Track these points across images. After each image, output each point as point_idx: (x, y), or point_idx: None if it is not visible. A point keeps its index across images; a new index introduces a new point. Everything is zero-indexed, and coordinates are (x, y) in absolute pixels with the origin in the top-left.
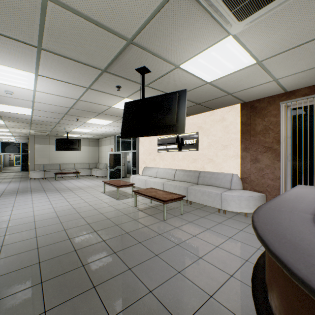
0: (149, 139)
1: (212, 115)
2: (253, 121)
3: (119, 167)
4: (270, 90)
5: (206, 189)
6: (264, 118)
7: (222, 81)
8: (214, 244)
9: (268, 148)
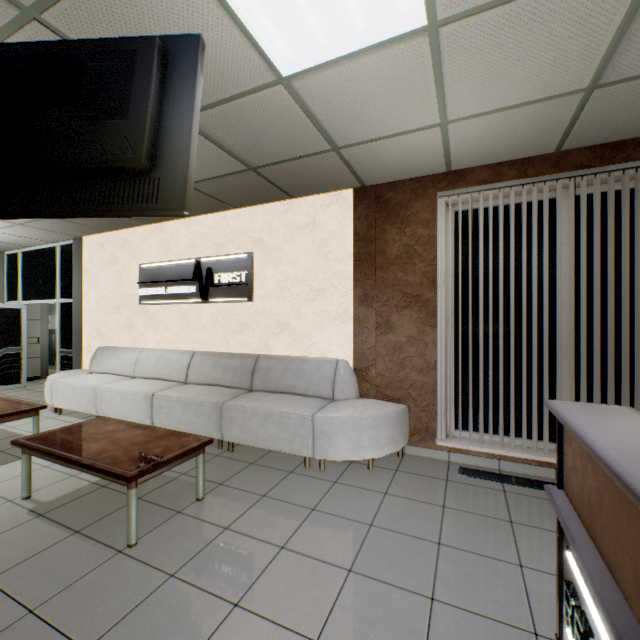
0: (114, 266)
1: (289, 212)
2: (382, 233)
3: (15, 350)
4: (422, 159)
5: (274, 405)
6: (405, 227)
7: (324, 88)
8: (306, 634)
9: (414, 298)
